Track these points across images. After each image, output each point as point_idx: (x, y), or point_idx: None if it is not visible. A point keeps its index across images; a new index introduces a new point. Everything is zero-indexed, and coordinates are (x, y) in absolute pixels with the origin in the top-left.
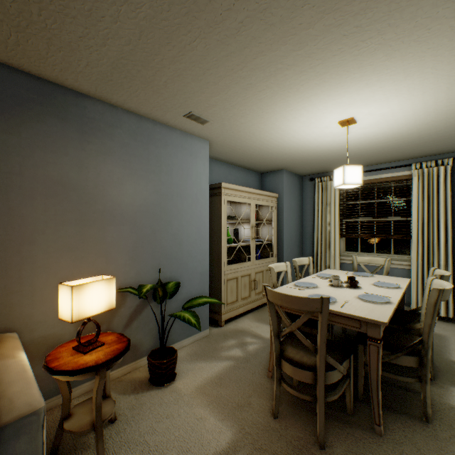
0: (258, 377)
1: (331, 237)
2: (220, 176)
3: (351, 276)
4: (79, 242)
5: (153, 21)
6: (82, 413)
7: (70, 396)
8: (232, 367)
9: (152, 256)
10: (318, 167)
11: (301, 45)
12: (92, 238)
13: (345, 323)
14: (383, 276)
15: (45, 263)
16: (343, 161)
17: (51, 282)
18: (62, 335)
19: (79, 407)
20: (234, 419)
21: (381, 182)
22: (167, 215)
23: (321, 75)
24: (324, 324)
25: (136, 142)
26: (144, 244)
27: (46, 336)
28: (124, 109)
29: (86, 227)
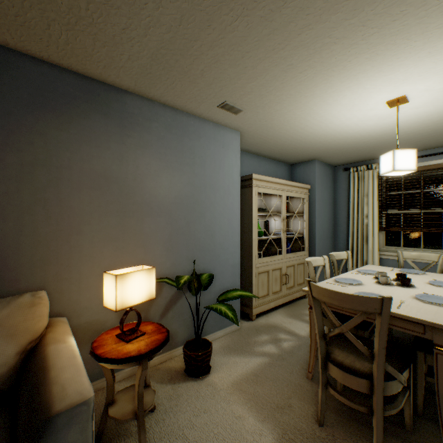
0: (296, 378)
1: (369, 230)
2: (249, 168)
3: (401, 273)
4: (120, 232)
5: (195, 2)
6: (125, 400)
7: (113, 383)
8: (268, 365)
9: (186, 247)
10: (355, 155)
11: (356, 11)
12: (131, 229)
13: (404, 326)
14: (438, 275)
15: (90, 252)
16: (385, 147)
17: (95, 270)
18: (105, 321)
19: (122, 393)
20: (275, 422)
21: (429, 169)
22: (200, 207)
23: (374, 46)
24: (384, 327)
25: (171, 135)
26: (179, 236)
27: (91, 322)
28: (160, 102)
29: (126, 219)
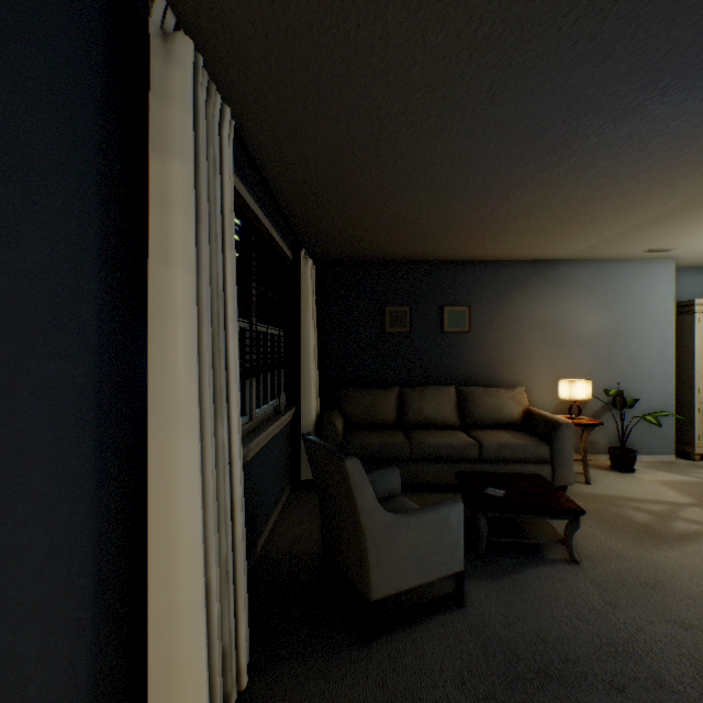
0: None
1: None
2: (694, 287)
3: None
4: (554, 359)
5: (623, 231)
6: None
7: None
8: (701, 482)
9: (608, 373)
10: None
11: None
12: (562, 357)
13: None
14: None
15: (536, 371)
16: None
17: (539, 383)
18: None
19: None
20: (695, 498)
21: None
22: (622, 339)
23: None
24: None
25: (594, 282)
26: (601, 363)
27: None
28: (584, 259)
29: (558, 349)
